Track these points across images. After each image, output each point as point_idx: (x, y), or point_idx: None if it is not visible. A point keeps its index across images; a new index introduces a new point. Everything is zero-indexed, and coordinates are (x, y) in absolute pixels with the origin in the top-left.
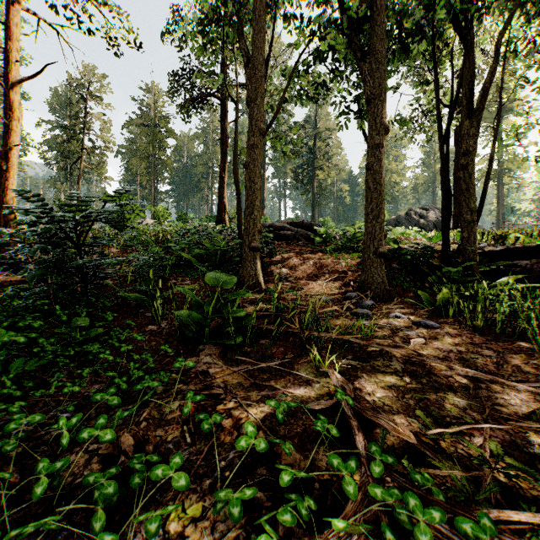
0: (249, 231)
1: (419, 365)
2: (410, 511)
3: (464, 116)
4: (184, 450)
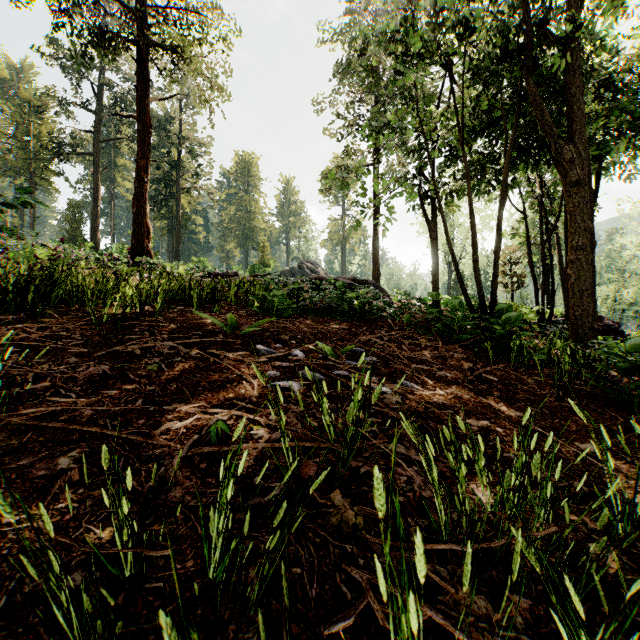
0: (589, 313)
1: None
2: None
3: None
4: None
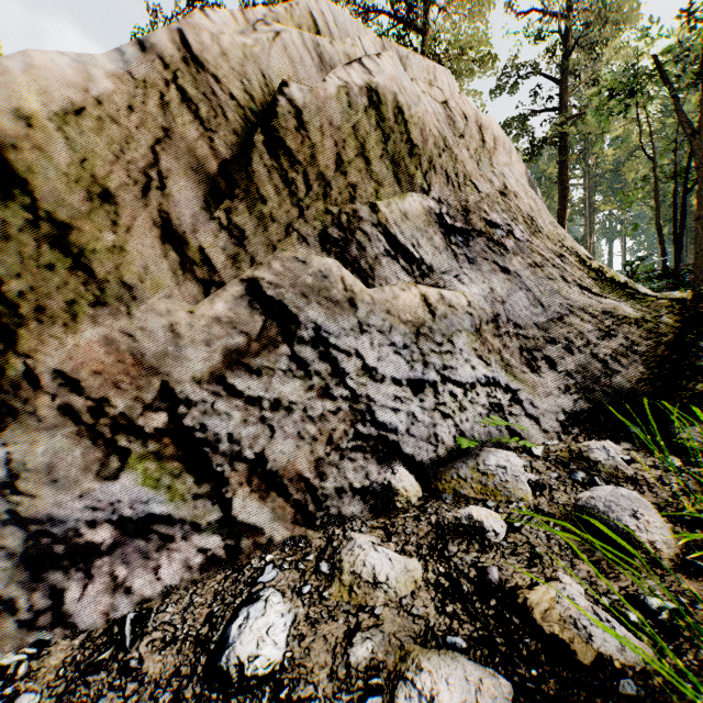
0: (701, 269)
1: None
2: None
3: None
4: None
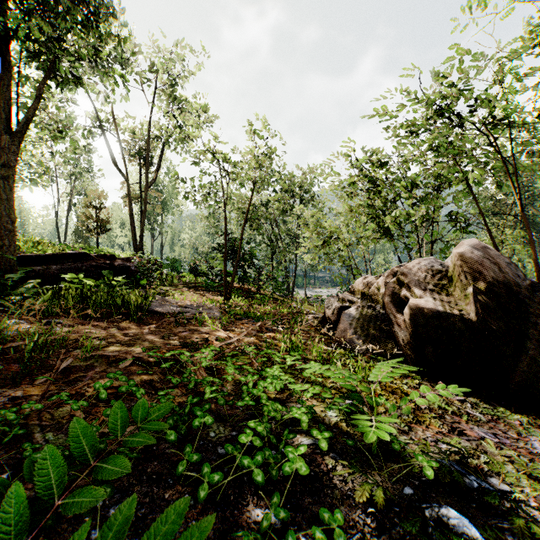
0: None
1: (108, 339)
2: (200, 356)
3: (5, 129)
4: (127, 403)
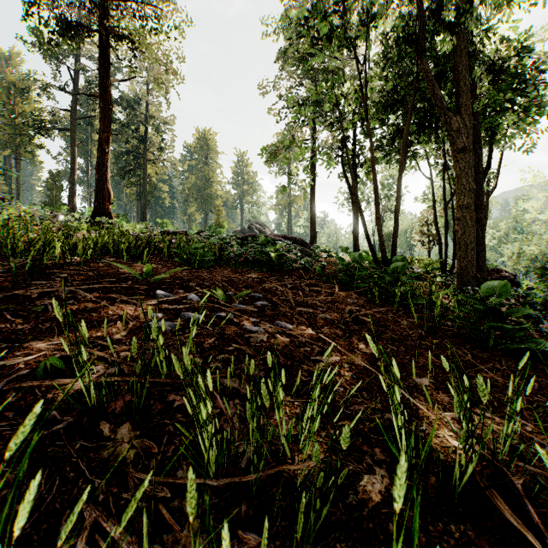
0: (473, 264)
1: None
2: None
3: None
4: None
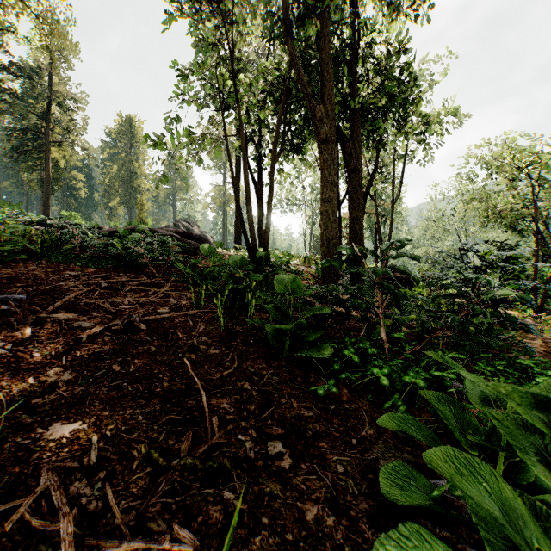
0: None
1: None
2: None
3: None
4: None
